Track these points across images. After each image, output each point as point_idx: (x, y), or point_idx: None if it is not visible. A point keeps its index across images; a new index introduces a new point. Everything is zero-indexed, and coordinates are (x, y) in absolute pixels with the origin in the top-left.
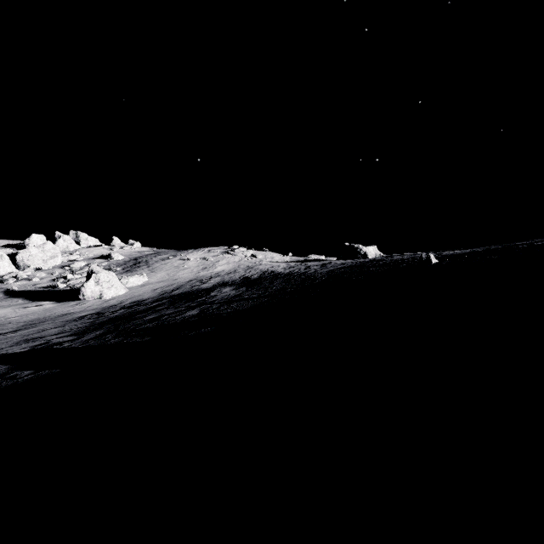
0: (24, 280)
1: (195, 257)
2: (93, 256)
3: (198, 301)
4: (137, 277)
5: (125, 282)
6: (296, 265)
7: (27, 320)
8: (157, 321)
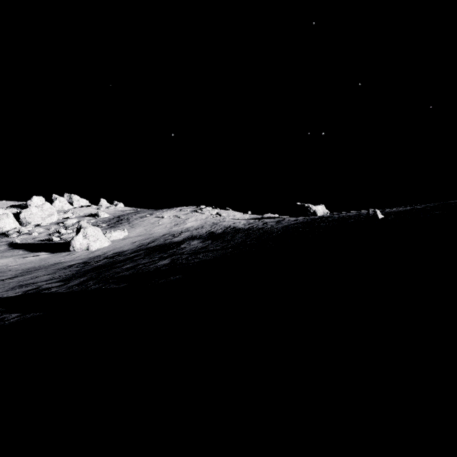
0: (25, 234)
1: (168, 215)
2: (84, 214)
3: (170, 252)
4: (119, 232)
5: (109, 236)
6: (254, 222)
7: (25, 268)
8: (133, 270)
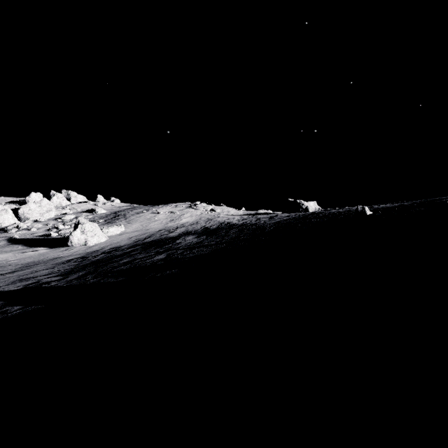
0: (24, 229)
1: (164, 211)
2: (81, 210)
3: (165, 247)
4: (116, 227)
5: (106, 232)
6: (248, 218)
7: (24, 262)
8: (130, 264)
